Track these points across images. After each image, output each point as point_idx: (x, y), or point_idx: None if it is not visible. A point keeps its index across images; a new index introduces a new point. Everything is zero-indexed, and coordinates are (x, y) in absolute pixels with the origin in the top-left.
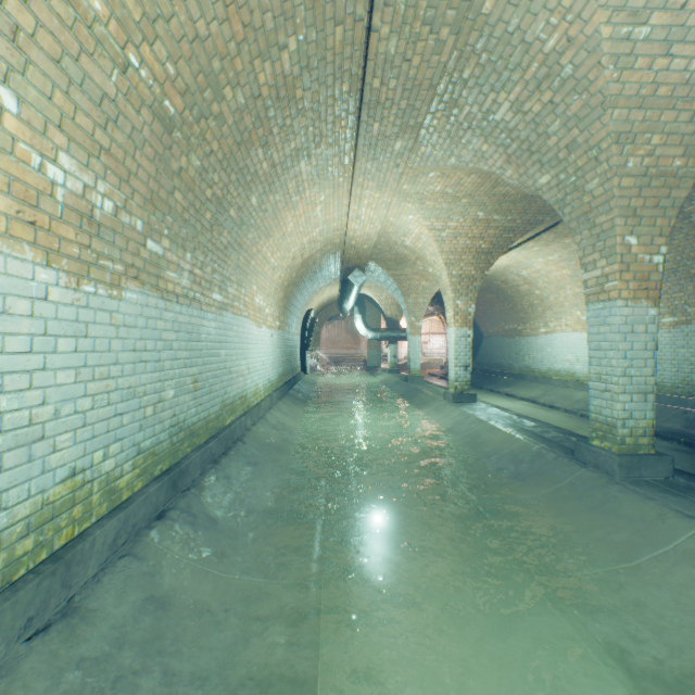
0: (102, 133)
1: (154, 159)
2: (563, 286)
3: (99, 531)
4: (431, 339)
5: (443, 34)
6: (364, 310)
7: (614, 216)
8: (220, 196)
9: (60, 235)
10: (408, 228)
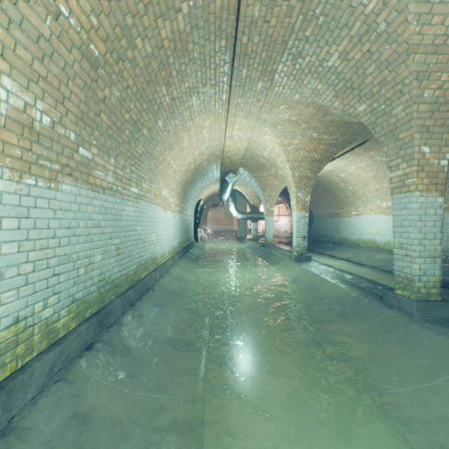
0: (40, 64)
1: (84, 88)
2: (368, 183)
3: (37, 364)
4: (279, 219)
5: (293, 1)
6: (236, 200)
7: (413, 132)
8: (136, 119)
9: (3, 139)
10: (266, 144)
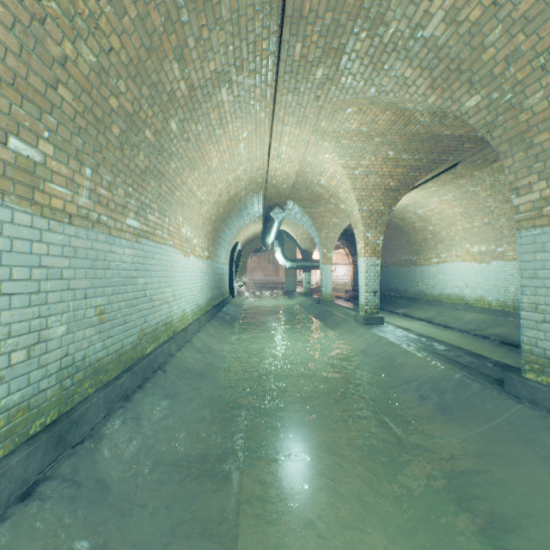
0: None
1: (13, 26)
2: (454, 222)
3: None
4: (337, 268)
5: None
6: (283, 243)
7: None
8: (130, 110)
9: None
10: (324, 167)
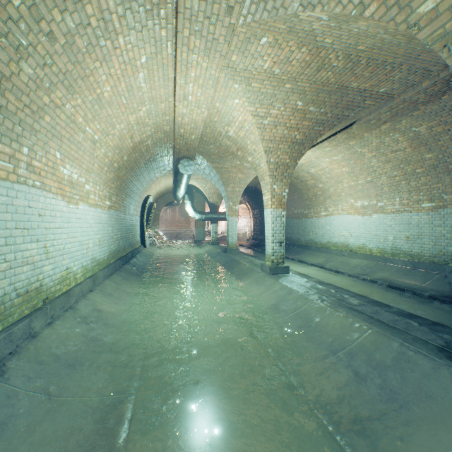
0: None
1: None
2: (341, 180)
3: None
4: (239, 220)
5: None
6: (193, 197)
7: None
8: None
9: None
10: (233, 115)
